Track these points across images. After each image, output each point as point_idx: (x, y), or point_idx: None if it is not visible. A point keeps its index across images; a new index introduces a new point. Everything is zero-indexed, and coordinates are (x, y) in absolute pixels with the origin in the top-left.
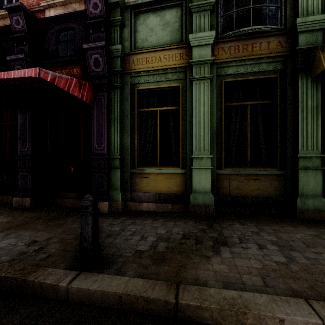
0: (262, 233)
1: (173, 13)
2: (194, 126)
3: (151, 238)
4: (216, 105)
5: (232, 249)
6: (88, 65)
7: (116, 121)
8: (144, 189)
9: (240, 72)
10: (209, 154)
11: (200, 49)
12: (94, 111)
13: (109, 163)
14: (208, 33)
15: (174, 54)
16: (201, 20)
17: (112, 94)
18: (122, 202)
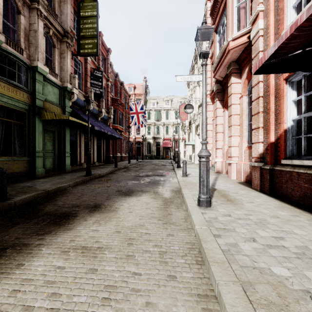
0: (35, 182)
1: None
2: None
3: None
4: None
5: (37, 186)
6: None
7: None
8: None
9: (9, 102)
10: None
11: None
12: None
13: None
14: None
15: None
16: None
17: None
18: None
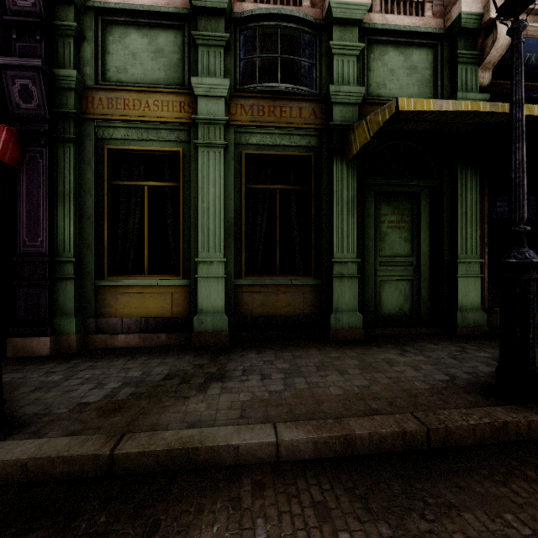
0: (277, 361)
1: (170, 37)
2: (201, 215)
3: (112, 384)
4: (233, 186)
5: (227, 384)
6: (8, 95)
7: (66, 198)
8: (122, 312)
9: (266, 143)
10: (222, 257)
11: (209, 101)
12: (21, 179)
13: (53, 270)
14: (220, 81)
15: (171, 101)
16: (211, 58)
17: (60, 152)
18: (78, 335)
